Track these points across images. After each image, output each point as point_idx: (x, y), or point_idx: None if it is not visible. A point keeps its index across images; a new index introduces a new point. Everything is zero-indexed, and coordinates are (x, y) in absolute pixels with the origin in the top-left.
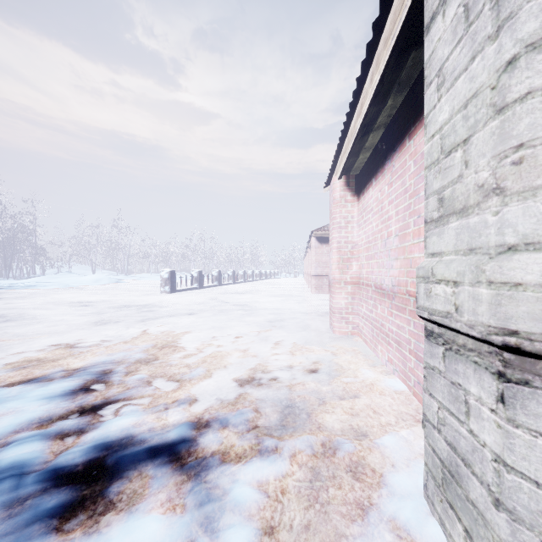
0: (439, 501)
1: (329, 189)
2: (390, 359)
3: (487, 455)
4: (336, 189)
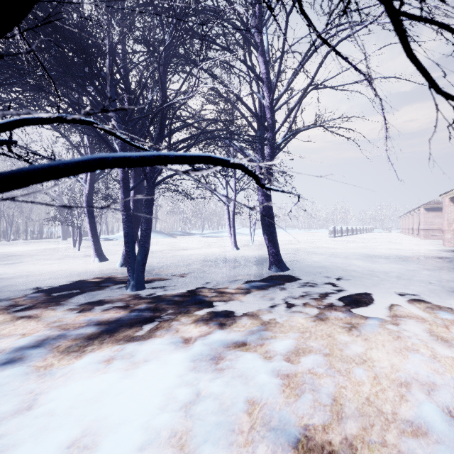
0: None
1: (442, 199)
2: None
3: None
4: (446, 201)
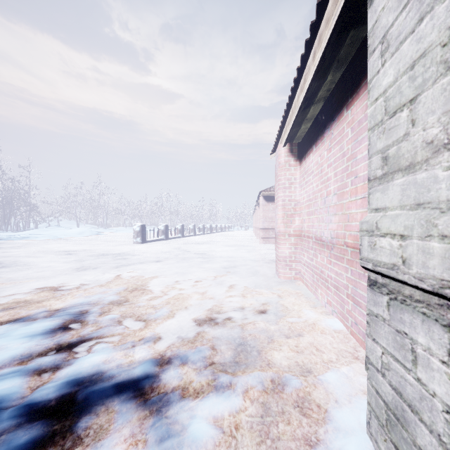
0: (382, 440)
1: (275, 155)
2: (329, 301)
3: (437, 405)
4: (281, 155)
